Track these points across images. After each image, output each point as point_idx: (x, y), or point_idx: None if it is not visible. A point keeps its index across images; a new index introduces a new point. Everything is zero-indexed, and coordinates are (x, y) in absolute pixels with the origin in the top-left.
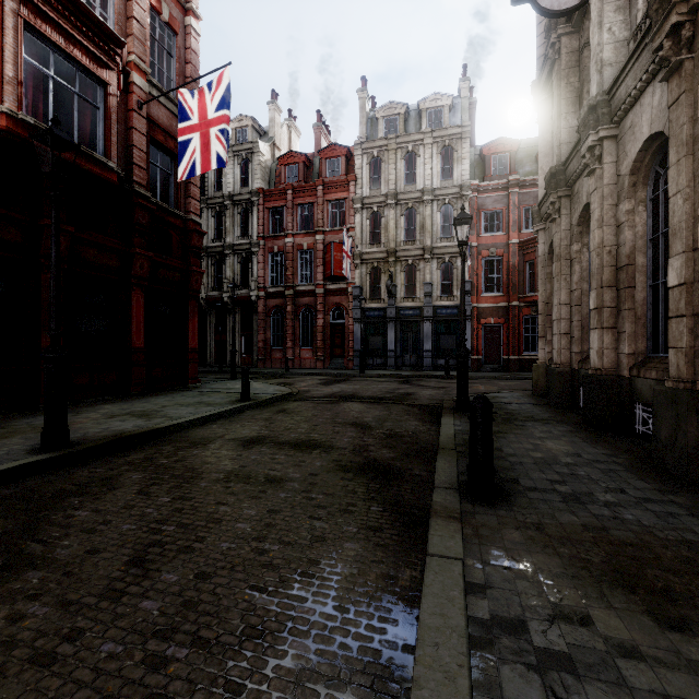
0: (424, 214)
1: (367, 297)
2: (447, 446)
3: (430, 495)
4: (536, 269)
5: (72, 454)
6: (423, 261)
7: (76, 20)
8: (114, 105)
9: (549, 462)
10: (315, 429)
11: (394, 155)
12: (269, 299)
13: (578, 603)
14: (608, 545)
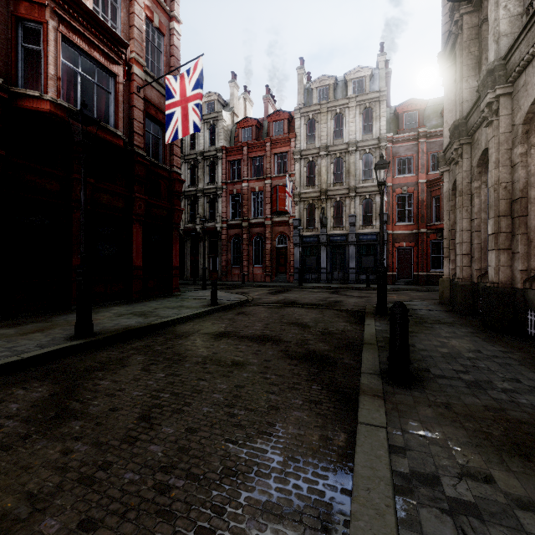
0: (349, 162)
1: (304, 227)
2: (370, 341)
3: (358, 378)
4: (441, 202)
5: (95, 341)
6: (348, 198)
7: (96, 31)
8: (121, 90)
9: (454, 356)
10: (266, 327)
11: (326, 117)
12: (230, 229)
13: (482, 465)
14: (506, 422)
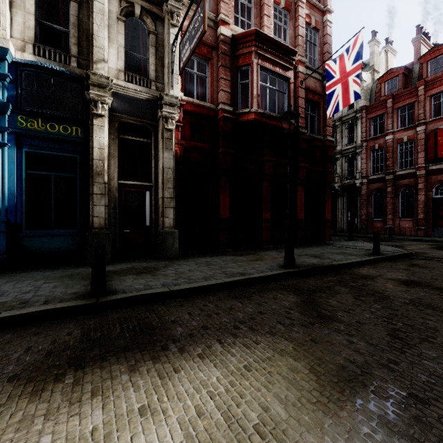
0: None
1: None
2: None
3: None
4: None
5: (299, 271)
6: None
7: (277, 53)
8: (291, 88)
9: None
10: None
11: None
12: (370, 184)
13: None
14: None
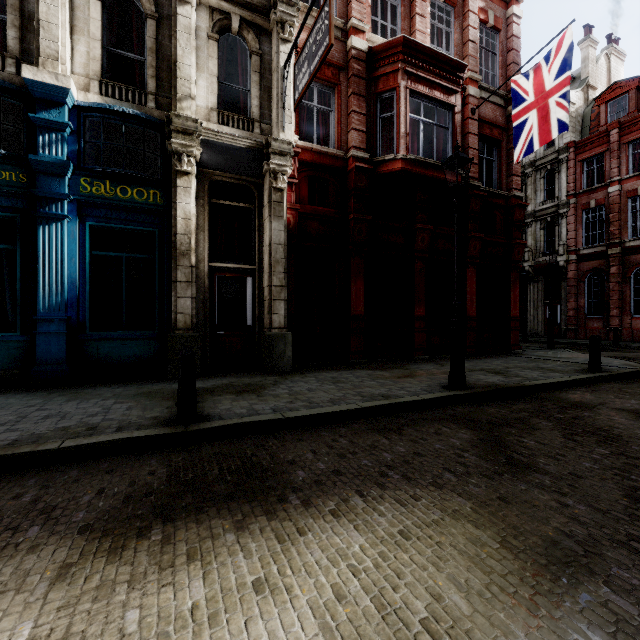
0: None
1: None
2: None
3: None
4: None
5: (473, 395)
6: None
7: (436, 69)
8: (458, 121)
9: None
10: None
11: None
12: (581, 262)
13: None
14: None
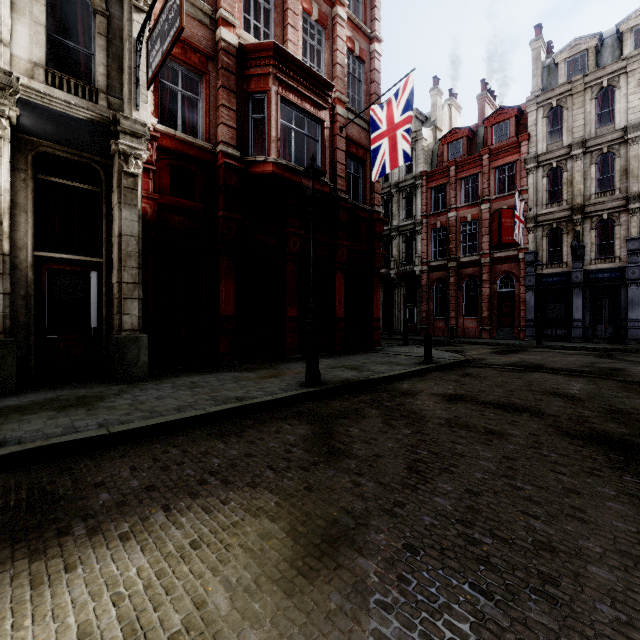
0: (627, 156)
1: (543, 262)
2: None
3: None
4: None
5: (325, 390)
6: (625, 213)
7: (306, 82)
8: (327, 135)
9: None
10: (512, 394)
11: (581, 98)
12: (431, 273)
13: None
14: None
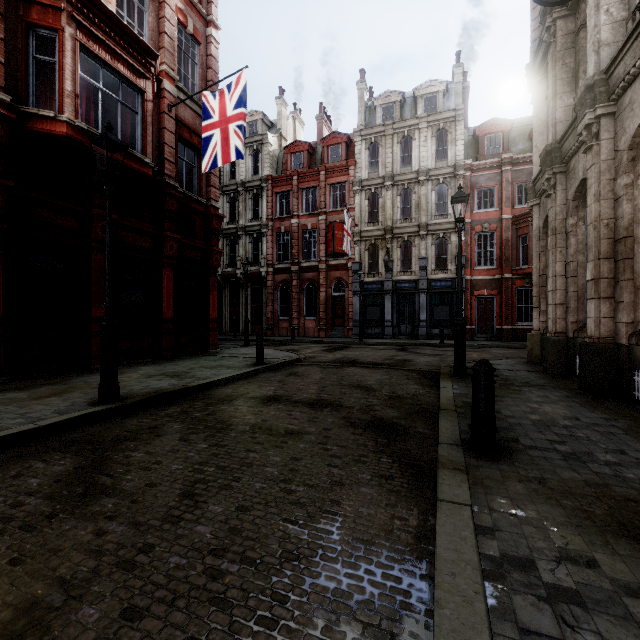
0: (419, 194)
1: (366, 272)
2: (447, 407)
3: (435, 450)
4: (529, 242)
5: (123, 407)
6: (418, 237)
7: (120, 39)
8: (149, 109)
9: (548, 424)
10: (323, 390)
11: (391, 140)
12: (276, 275)
13: (583, 548)
14: (611, 500)
